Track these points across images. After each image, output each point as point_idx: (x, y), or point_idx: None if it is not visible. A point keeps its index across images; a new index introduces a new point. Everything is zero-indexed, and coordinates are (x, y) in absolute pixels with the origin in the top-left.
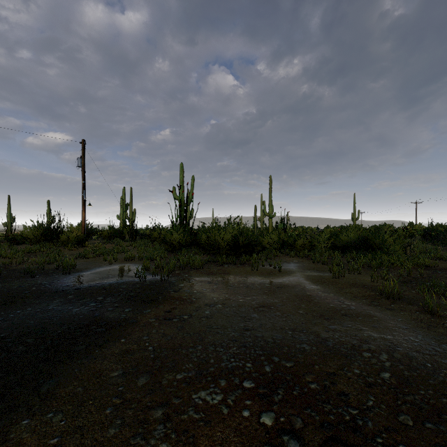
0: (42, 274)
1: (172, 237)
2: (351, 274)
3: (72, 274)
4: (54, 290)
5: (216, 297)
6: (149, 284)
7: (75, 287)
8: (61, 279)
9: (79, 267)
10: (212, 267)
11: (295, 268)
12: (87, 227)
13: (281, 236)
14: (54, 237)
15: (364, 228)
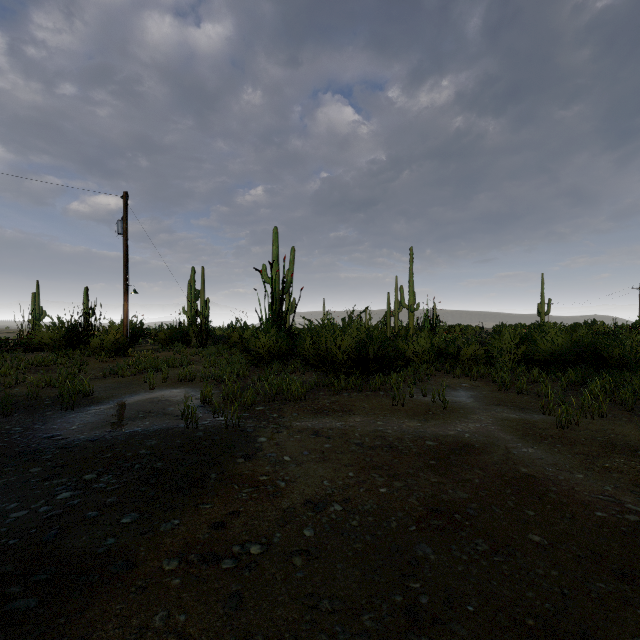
0: (26, 410)
1: (258, 343)
2: (586, 417)
3: (79, 408)
4: (18, 450)
5: (328, 479)
6: (201, 437)
7: (62, 441)
8: (50, 421)
9: (100, 395)
10: (322, 396)
11: (471, 401)
12: (135, 326)
13: (432, 341)
14: (83, 342)
15: (569, 328)
